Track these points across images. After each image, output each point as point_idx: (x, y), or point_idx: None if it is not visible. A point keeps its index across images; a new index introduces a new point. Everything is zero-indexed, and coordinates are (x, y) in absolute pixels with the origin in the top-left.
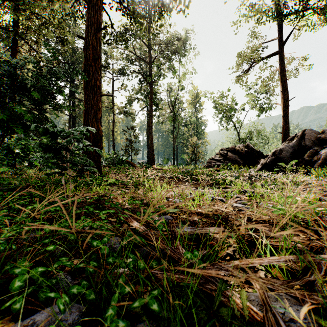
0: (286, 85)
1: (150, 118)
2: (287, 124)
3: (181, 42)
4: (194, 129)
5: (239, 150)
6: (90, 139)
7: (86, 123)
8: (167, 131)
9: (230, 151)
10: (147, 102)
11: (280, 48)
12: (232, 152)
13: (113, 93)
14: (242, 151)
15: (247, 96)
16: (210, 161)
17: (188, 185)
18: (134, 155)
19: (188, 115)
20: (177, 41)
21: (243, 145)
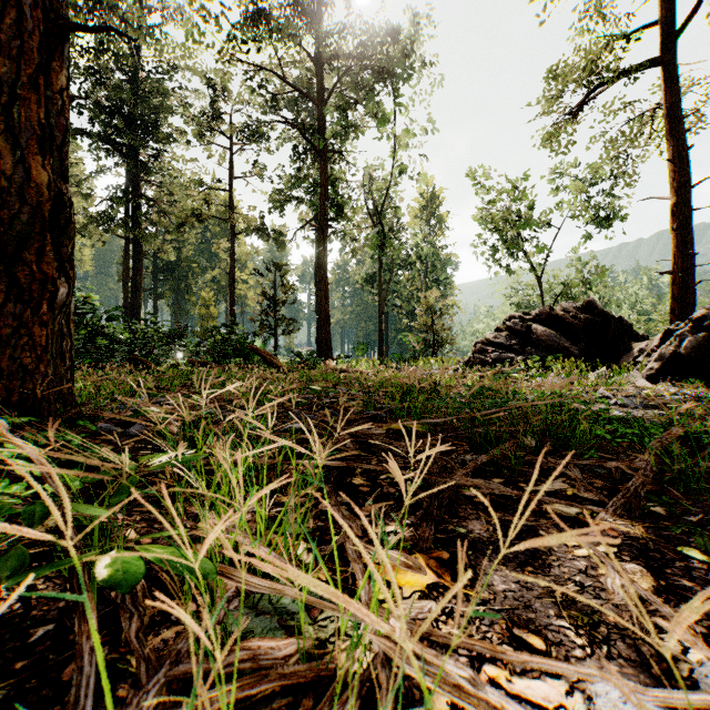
0: (684, 146)
1: (323, 241)
2: (687, 250)
3: (400, 42)
4: (427, 275)
5: (566, 319)
6: None
7: None
8: (363, 279)
9: (536, 321)
10: (315, 203)
11: (666, 48)
12: (542, 324)
13: (231, 183)
14: (578, 320)
15: (561, 191)
16: (483, 349)
17: (512, 487)
18: (283, 333)
19: (413, 241)
20: (391, 38)
21: (573, 305)
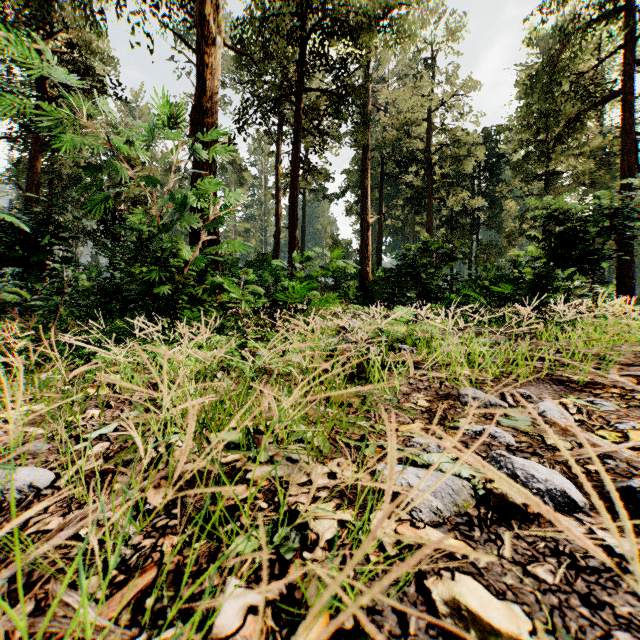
0: None
1: None
2: None
3: None
4: None
5: None
6: (621, 292)
7: (617, 280)
8: None
9: None
10: None
11: None
12: None
13: None
14: None
15: None
16: None
17: None
18: None
19: None
20: None
21: None
